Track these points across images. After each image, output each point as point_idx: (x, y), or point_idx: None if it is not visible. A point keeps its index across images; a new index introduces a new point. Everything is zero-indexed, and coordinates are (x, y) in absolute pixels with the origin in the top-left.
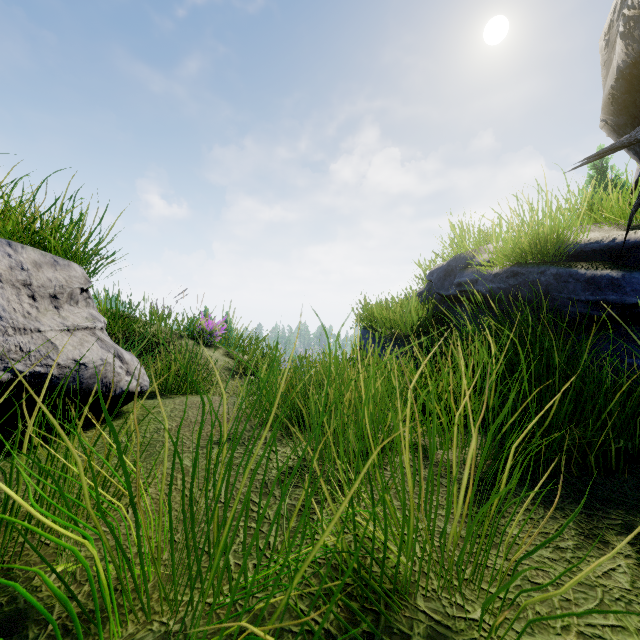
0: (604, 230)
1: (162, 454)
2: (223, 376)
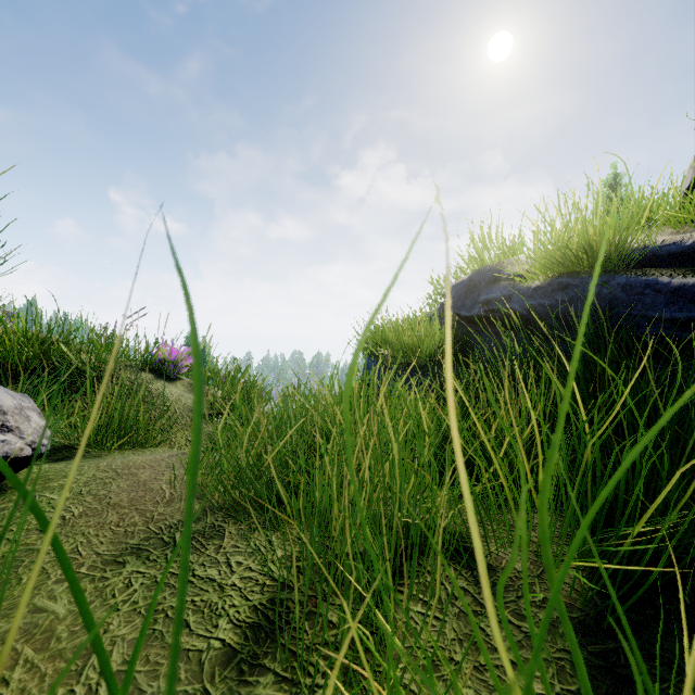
0: (666, 234)
1: (22, 585)
2: (187, 419)
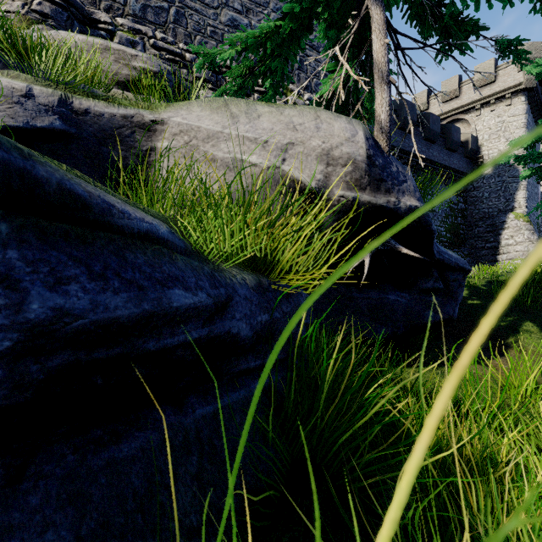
0: None
1: None
2: None
